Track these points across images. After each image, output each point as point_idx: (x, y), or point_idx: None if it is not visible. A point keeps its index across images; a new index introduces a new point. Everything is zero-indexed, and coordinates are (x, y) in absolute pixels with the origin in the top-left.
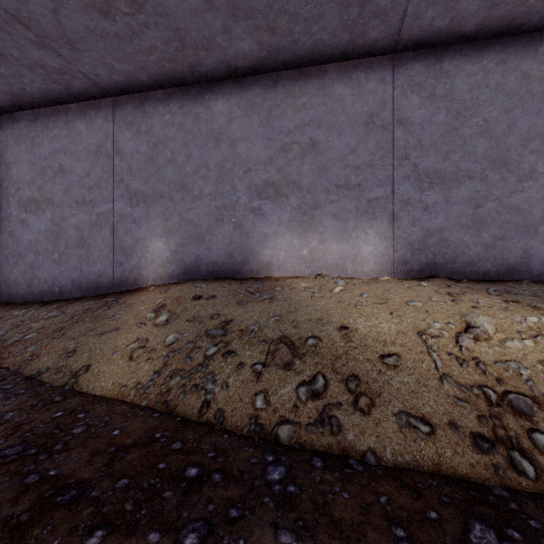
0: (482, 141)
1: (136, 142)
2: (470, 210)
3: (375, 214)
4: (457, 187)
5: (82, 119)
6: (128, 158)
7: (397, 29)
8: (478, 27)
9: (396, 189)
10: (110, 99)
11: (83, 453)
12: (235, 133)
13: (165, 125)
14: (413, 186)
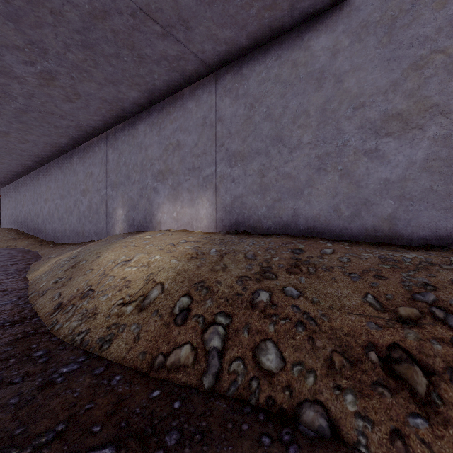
0: (266, 124)
1: (113, 154)
2: (259, 179)
3: (207, 187)
4: (251, 162)
5: (97, 145)
6: (111, 164)
7: (200, 60)
8: (251, 40)
9: (217, 168)
10: (106, 132)
11: None
12: (147, 142)
13: (122, 143)
14: (226, 165)
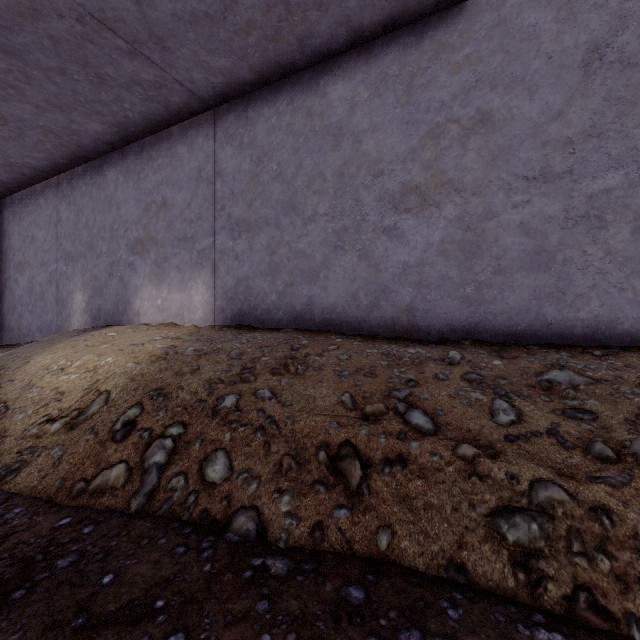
0: (276, 186)
1: (68, 211)
2: (268, 257)
3: (202, 265)
4: (259, 234)
5: (43, 196)
6: (65, 225)
7: (189, 91)
8: (256, 74)
9: (216, 239)
10: (56, 177)
11: None
12: (119, 197)
13: (83, 195)
14: (228, 236)
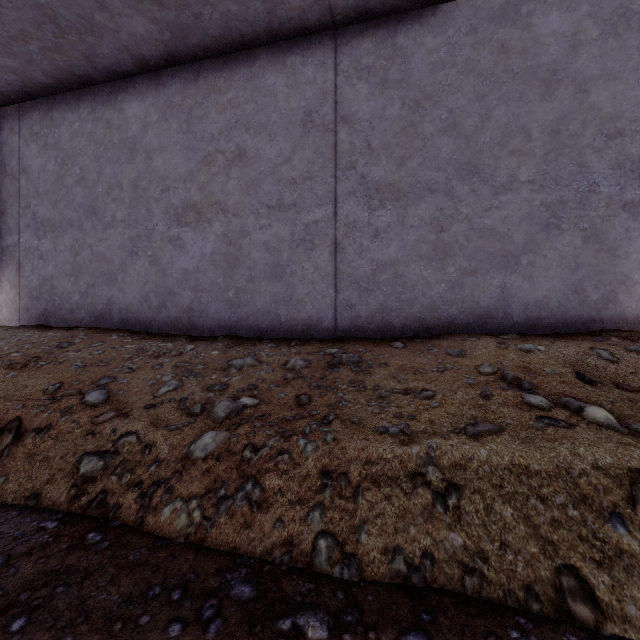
0: (80, 189)
1: None
2: (72, 258)
3: (7, 262)
4: (63, 235)
5: None
6: None
7: None
8: (53, 79)
9: (21, 237)
10: None
11: None
12: None
13: None
14: (33, 234)
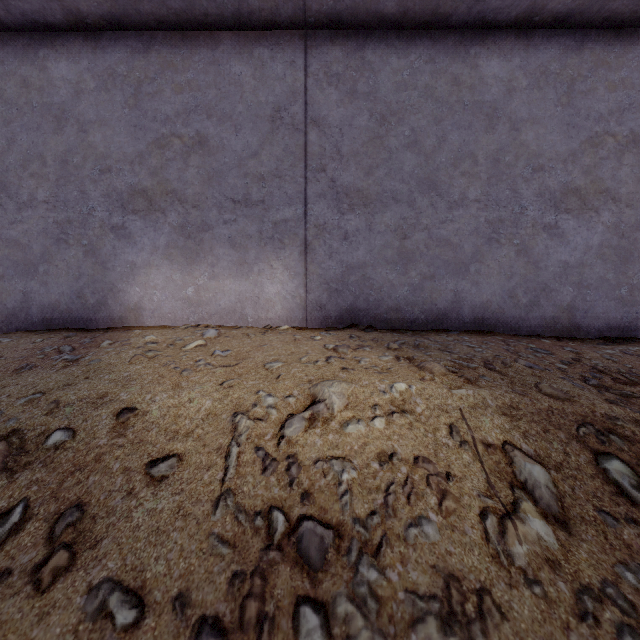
0: (410, 156)
1: None
2: (396, 241)
3: (283, 242)
4: (382, 211)
5: None
6: None
7: None
8: (400, 9)
9: (310, 209)
10: None
11: None
12: (86, 112)
13: None
14: (330, 207)
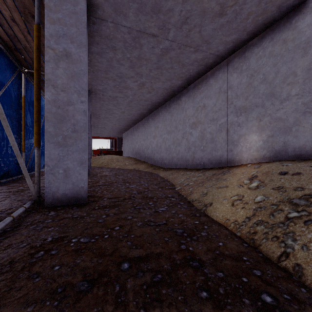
0: None
1: (239, 78)
2: None
3: None
4: None
5: (212, 78)
6: (235, 89)
7: None
8: None
9: None
10: (226, 60)
11: (204, 246)
12: None
13: (258, 59)
14: None
